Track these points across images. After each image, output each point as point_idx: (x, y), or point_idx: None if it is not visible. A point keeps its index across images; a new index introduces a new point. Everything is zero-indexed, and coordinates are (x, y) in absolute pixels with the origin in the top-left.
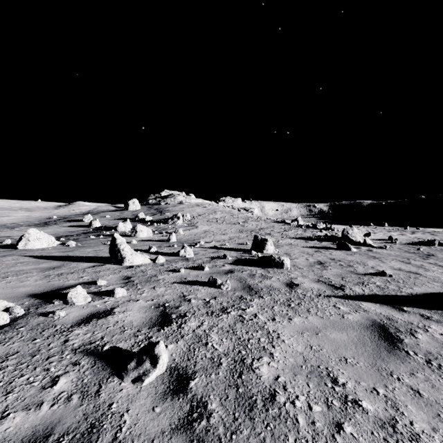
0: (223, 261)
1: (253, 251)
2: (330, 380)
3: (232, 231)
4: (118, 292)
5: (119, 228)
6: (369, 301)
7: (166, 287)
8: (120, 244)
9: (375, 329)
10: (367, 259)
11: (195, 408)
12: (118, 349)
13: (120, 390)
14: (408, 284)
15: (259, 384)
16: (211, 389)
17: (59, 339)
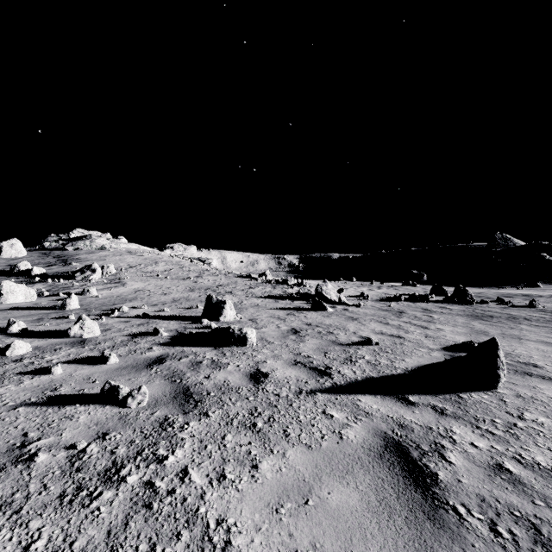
0: (152, 341)
1: (205, 319)
2: None
3: (179, 289)
4: None
5: None
6: (367, 392)
7: None
8: None
9: (393, 458)
10: (346, 321)
11: None
12: None
13: None
14: (397, 354)
15: None
16: None
17: None
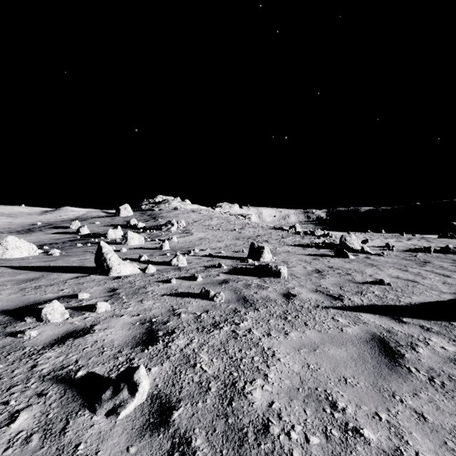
0: (218, 271)
1: (250, 259)
2: (329, 404)
3: (229, 238)
4: (101, 307)
5: (109, 235)
6: (369, 312)
7: (155, 300)
8: (106, 253)
9: (375, 344)
10: (365, 266)
11: (177, 446)
12: (93, 375)
13: (91, 426)
14: (406, 292)
15: (251, 412)
16: (197, 420)
17: (26, 364)
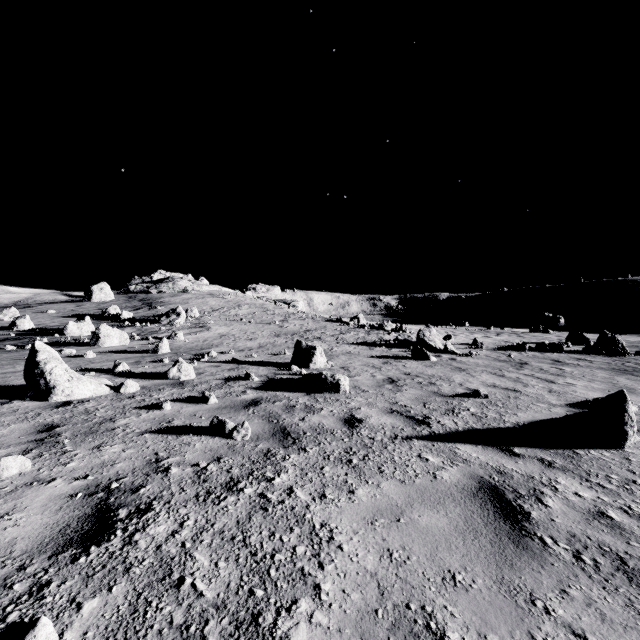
0: (245, 385)
1: (294, 366)
2: None
3: (265, 335)
4: (8, 466)
5: (69, 332)
6: (468, 442)
7: (126, 443)
8: (44, 362)
9: (486, 497)
10: (452, 372)
11: None
12: None
13: None
14: (509, 408)
15: None
16: None
17: None
